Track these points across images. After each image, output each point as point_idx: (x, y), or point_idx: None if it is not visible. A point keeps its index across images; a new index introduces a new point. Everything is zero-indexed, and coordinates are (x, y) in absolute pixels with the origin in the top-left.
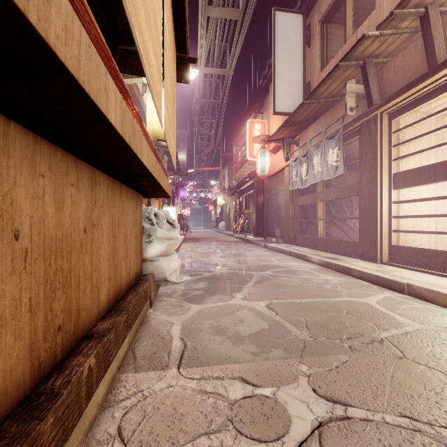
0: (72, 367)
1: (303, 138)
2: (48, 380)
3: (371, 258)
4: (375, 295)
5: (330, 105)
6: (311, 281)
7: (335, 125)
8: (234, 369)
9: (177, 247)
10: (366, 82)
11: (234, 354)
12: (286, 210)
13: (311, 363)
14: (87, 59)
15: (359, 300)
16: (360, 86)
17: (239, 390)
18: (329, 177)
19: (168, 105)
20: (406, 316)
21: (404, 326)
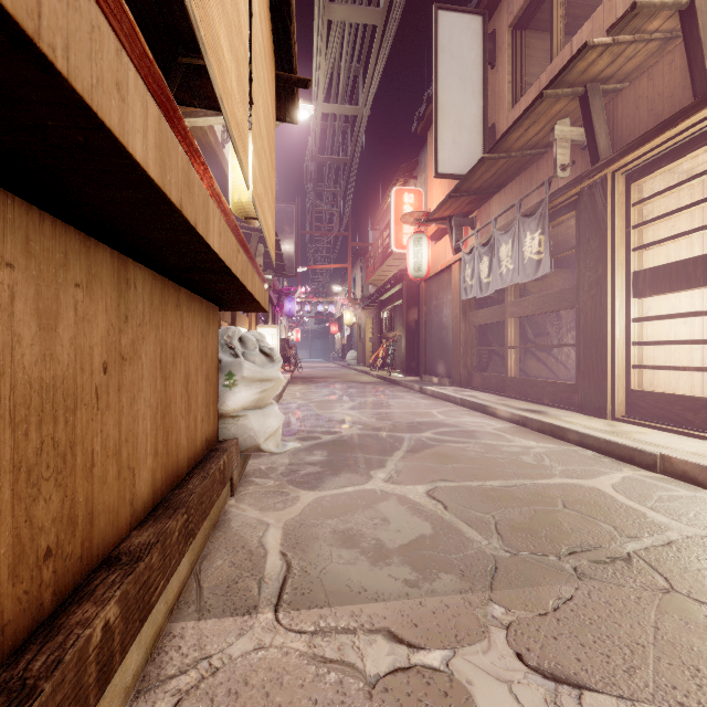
0: (70, 628)
1: (483, 216)
2: (19, 659)
3: (597, 411)
4: (608, 473)
5: (526, 162)
6: (499, 450)
7: (536, 194)
8: (374, 612)
9: (280, 392)
10: (588, 123)
11: (374, 583)
12: (455, 332)
13: (509, 601)
14: (64, 2)
15: (582, 483)
16: (577, 130)
17: (385, 656)
18: (526, 278)
19: (261, 152)
20: (666, 512)
21: (663, 530)
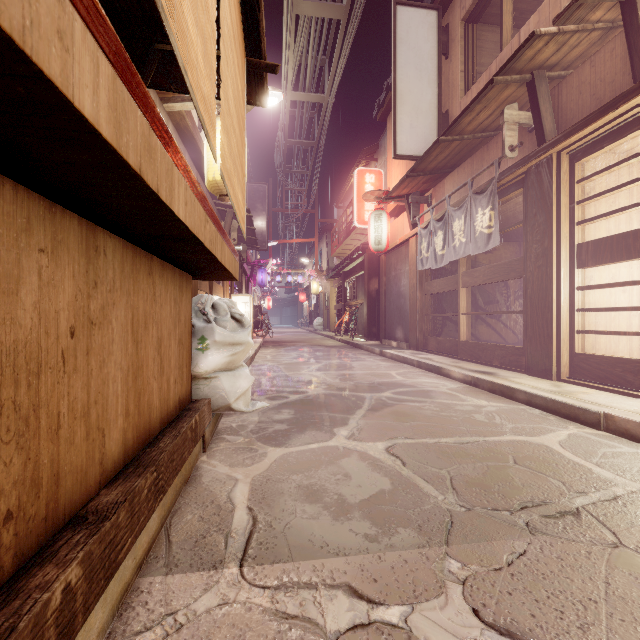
0: (28, 592)
1: (437, 194)
2: None
3: (543, 373)
4: (554, 431)
5: (478, 145)
6: (453, 409)
7: (486, 173)
8: (335, 567)
9: (252, 355)
10: (535, 107)
11: (335, 538)
12: (412, 300)
13: (465, 556)
14: None
15: (531, 440)
16: (524, 114)
17: (345, 612)
18: (477, 250)
19: (230, 130)
20: (610, 468)
21: (609, 486)
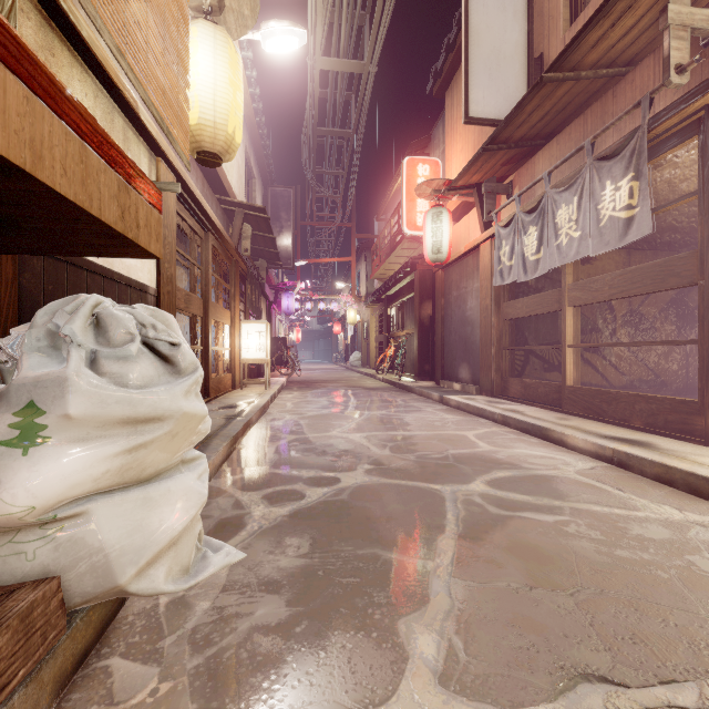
0: None
1: (523, 179)
2: None
3: None
4: None
5: (594, 94)
6: (630, 535)
7: (611, 133)
8: None
9: (263, 404)
10: None
11: None
12: (485, 328)
13: None
14: None
15: None
16: (700, 13)
17: None
18: (604, 247)
19: None
20: None
21: None
